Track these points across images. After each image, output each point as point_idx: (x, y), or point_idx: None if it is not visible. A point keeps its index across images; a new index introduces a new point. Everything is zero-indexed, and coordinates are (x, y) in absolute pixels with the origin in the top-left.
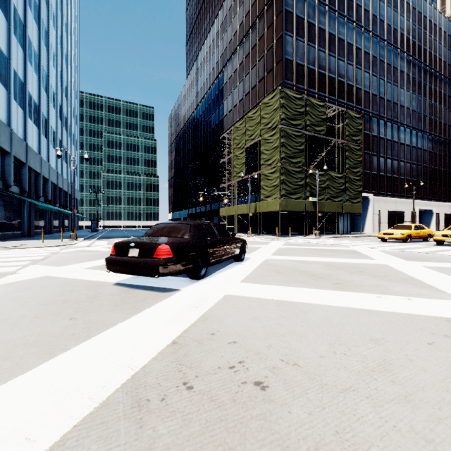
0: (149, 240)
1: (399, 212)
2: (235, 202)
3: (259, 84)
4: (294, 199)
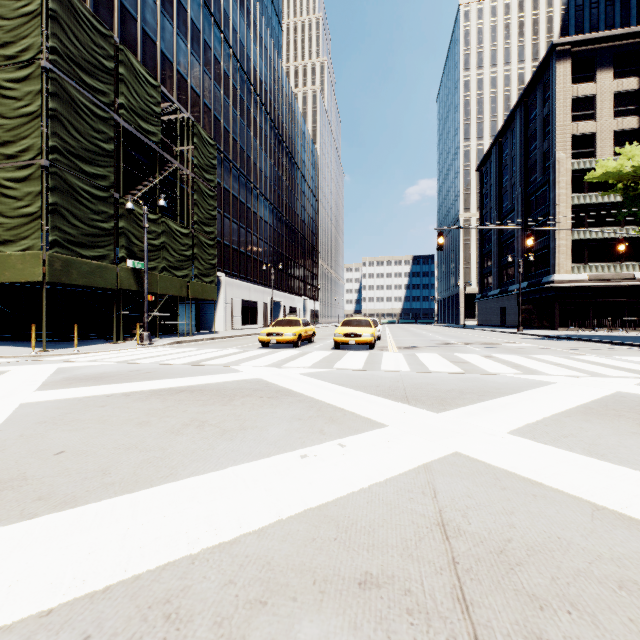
0: None
1: (253, 302)
2: None
3: None
4: (88, 257)
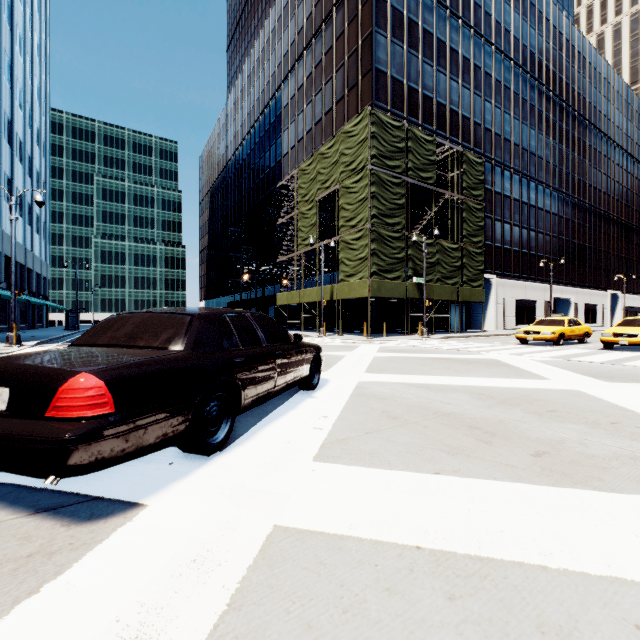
0: (49, 360)
1: (530, 301)
2: (300, 284)
3: (337, 106)
4: (390, 279)
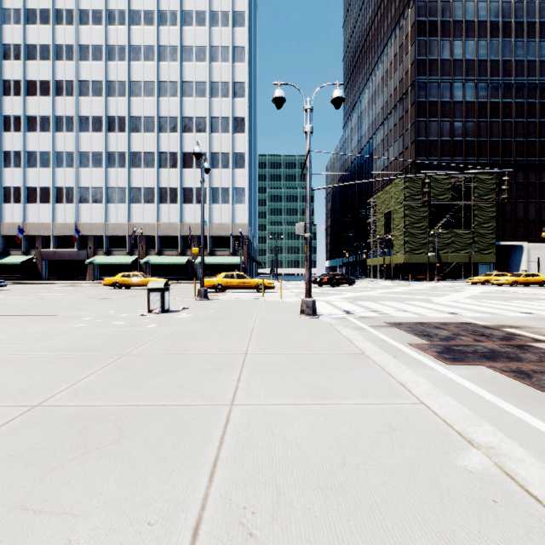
0: (322, 277)
1: None
2: (377, 255)
3: (399, 157)
4: (417, 253)
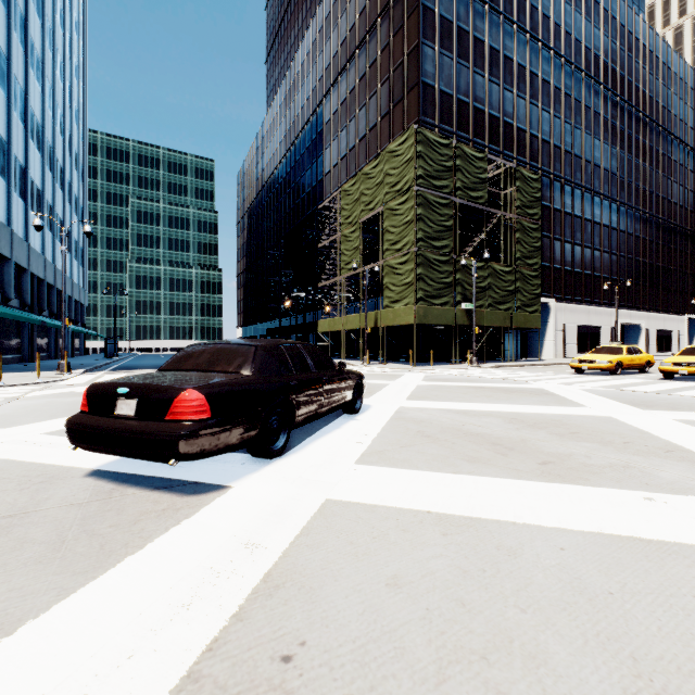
0: (160, 380)
1: (594, 327)
2: (342, 310)
3: (381, 122)
4: (437, 305)
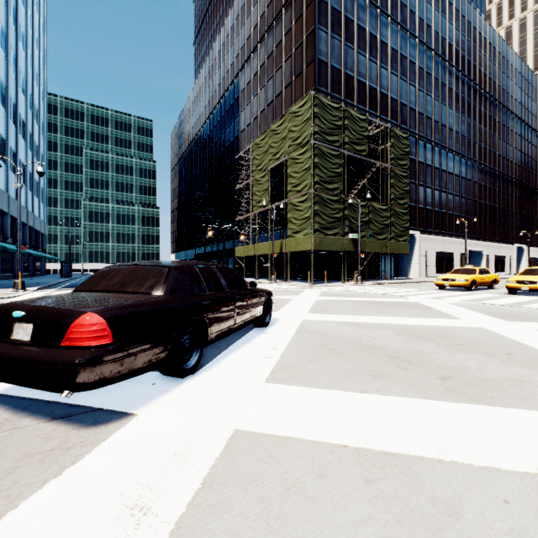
0: (62, 303)
1: (448, 253)
2: (254, 239)
3: (285, 91)
4: (330, 235)
